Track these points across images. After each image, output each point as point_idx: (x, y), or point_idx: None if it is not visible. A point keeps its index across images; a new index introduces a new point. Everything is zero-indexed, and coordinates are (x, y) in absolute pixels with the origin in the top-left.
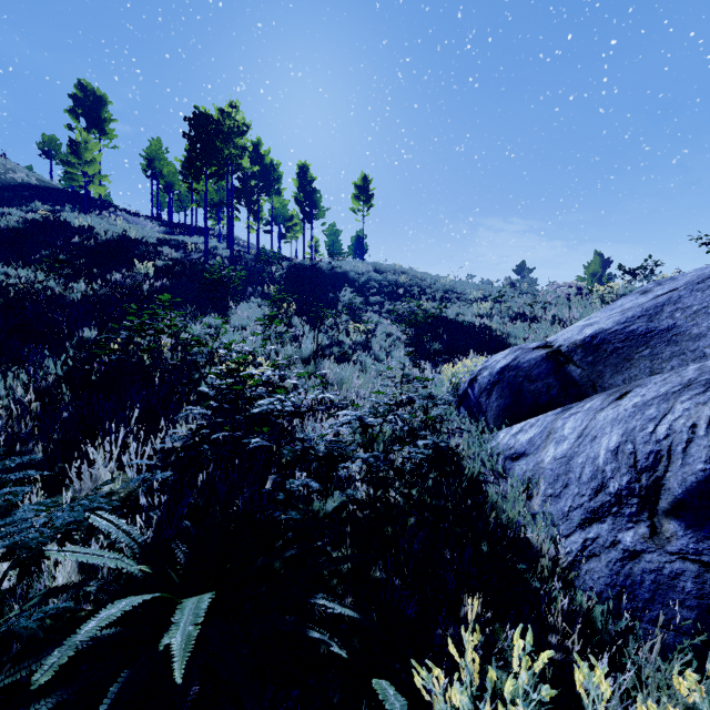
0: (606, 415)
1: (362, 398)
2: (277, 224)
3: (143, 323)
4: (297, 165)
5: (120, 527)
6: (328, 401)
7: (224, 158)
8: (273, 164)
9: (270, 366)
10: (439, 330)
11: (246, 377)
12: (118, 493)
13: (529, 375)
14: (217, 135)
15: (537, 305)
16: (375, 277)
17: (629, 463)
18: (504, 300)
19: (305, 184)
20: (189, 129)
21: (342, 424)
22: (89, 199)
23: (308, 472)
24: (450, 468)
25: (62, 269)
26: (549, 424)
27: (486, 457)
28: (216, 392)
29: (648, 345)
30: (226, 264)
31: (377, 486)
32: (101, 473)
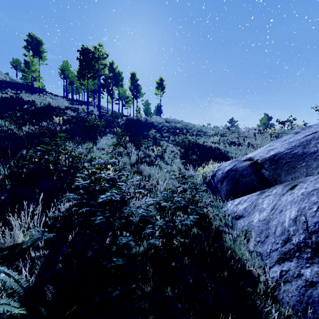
0: (286, 198)
1: (159, 185)
2: (121, 100)
3: (48, 148)
4: (130, 73)
5: (13, 277)
6: (143, 186)
7: (96, 69)
8: (119, 73)
9: (113, 170)
10: (195, 149)
11: (99, 178)
12: (26, 243)
13: (242, 174)
14: (93, 59)
15: (241, 138)
16: (166, 125)
17: (303, 227)
18: (224, 135)
19: (134, 82)
20: (79, 55)
21: (148, 205)
22: (34, 88)
23: (130, 232)
24: (205, 224)
25: (17, 120)
26: (254, 200)
27: (222, 217)
28: (83, 185)
29: (304, 160)
30: (97, 118)
31: (167, 239)
32: (17, 232)
